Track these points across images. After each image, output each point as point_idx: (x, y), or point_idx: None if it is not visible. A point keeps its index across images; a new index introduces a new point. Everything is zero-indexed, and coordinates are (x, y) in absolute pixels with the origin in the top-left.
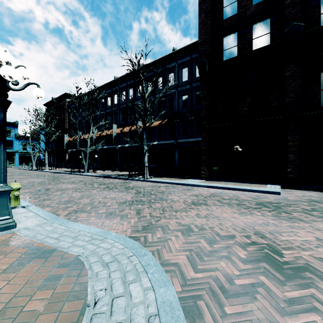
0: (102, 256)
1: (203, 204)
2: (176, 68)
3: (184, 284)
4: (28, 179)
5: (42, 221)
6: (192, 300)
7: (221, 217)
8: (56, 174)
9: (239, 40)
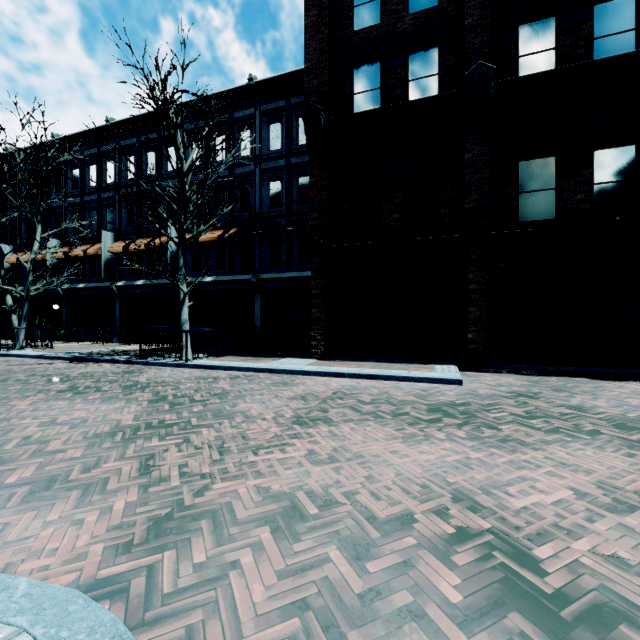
0: None
1: (320, 420)
2: (257, 121)
3: None
4: None
5: None
6: None
7: (368, 454)
8: None
9: (384, 77)
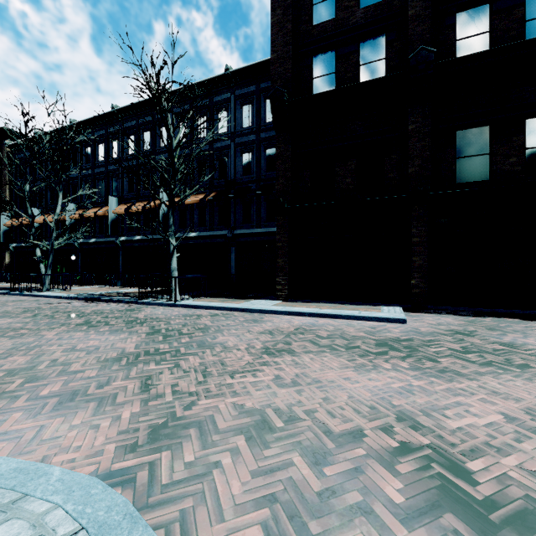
0: None
1: (285, 351)
2: (232, 104)
3: None
4: None
5: None
6: None
7: (325, 380)
8: None
9: (338, 63)
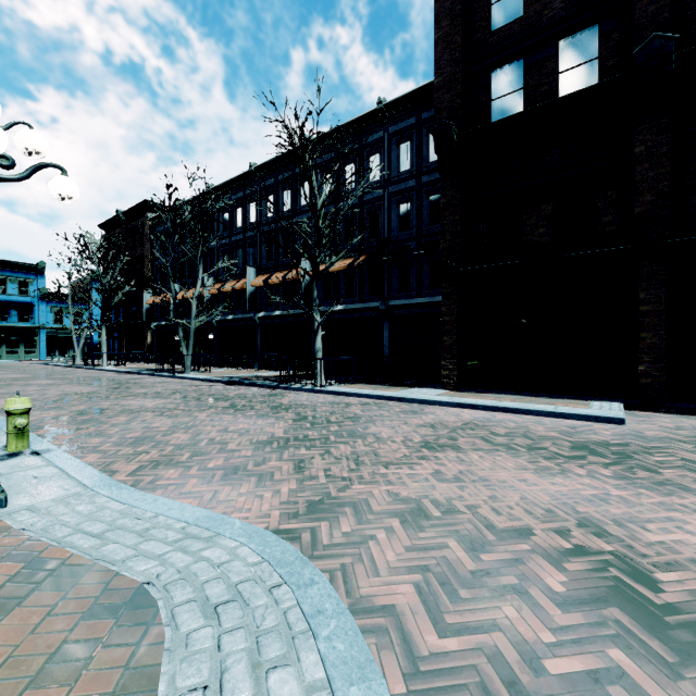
0: (204, 584)
1: (448, 446)
2: (386, 144)
3: (414, 673)
4: (61, 388)
5: (71, 490)
6: None
7: (494, 479)
8: (124, 376)
9: (527, 75)
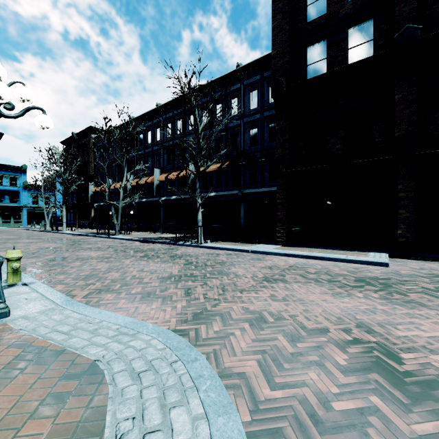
0: (131, 361)
1: (279, 280)
2: (242, 92)
3: (255, 410)
4: (38, 244)
5: (48, 306)
6: (267, 438)
7: (307, 300)
8: (77, 237)
9: (329, 50)
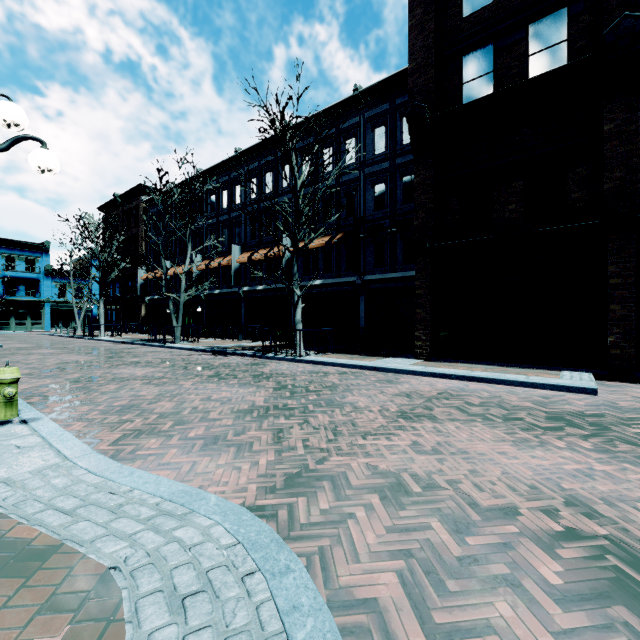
0: (173, 570)
1: (424, 416)
2: (362, 128)
3: None
4: (60, 357)
5: (50, 461)
6: None
7: (473, 452)
8: (119, 345)
9: (498, 59)
